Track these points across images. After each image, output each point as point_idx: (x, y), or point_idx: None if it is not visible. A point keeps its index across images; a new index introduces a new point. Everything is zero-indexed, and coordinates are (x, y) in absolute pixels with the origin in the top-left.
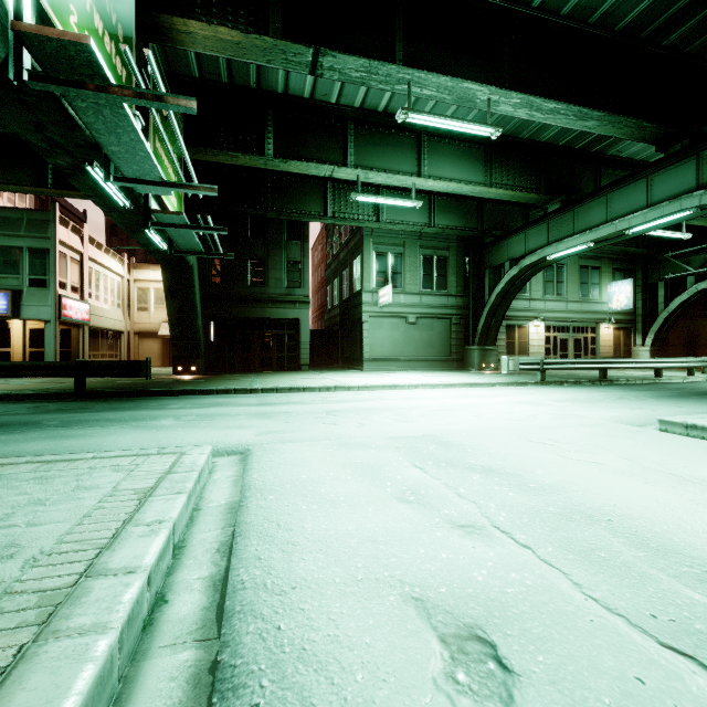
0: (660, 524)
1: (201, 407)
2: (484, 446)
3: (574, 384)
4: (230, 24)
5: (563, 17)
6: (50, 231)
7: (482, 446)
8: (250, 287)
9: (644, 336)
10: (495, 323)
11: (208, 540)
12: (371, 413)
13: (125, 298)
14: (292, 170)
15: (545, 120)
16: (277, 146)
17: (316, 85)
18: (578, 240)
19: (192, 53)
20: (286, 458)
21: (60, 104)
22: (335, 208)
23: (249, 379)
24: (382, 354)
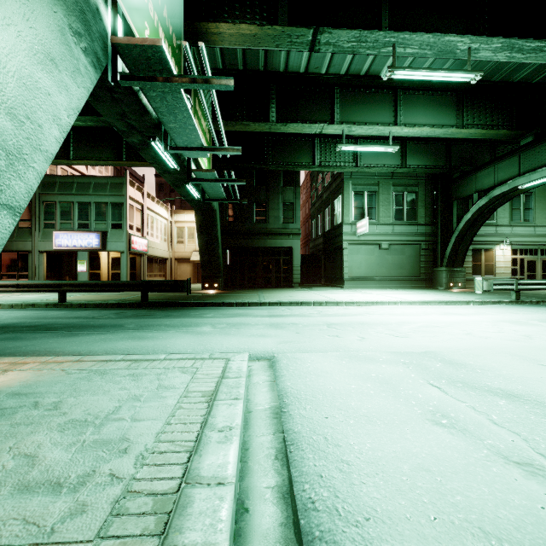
0: None
1: (228, 316)
2: (492, 367)
3: None
4: (248, 22)
5: None
6: (124, 190)
7: (490, 367)
8: (255, 224)
9: None
10: (462, 247)
11: (265, 445)
12: (366, 327)
13: (169, 235)
14: (290, 131)
15: (525, 60)
16: (279, 113)
17: (310, 61)
18: None
19: (218, 51)
20: (309, 368)
21: (137, 97)
22: (321, 158)
23: (256, 294)
24: (359, 274)
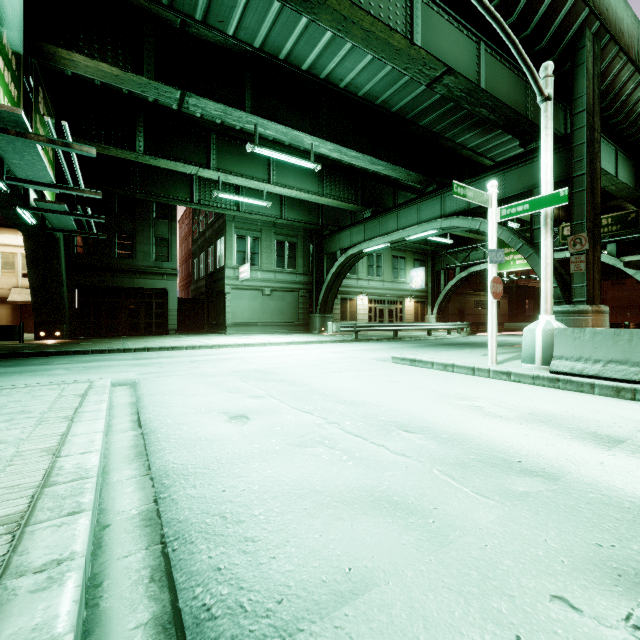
0: (339, 390)
1: (83, 362)
2: (287, 372)
3: (376, 341)
4: (109, 59)
5: (360, 97)
6: None
7: (286, 372)
8: (117, 259)
9: (433, 307)
10: (331, 296)
11: (124, 412)
12: (225, 361)
13: None
14: (161, 165)
15: (351, 161)
16: (148, 144)
17: None
18: (381, 240)
19: None
20: (163, 383)
21: None
22: (200, 196)
23: (119, 342)
24: (243, 320)
